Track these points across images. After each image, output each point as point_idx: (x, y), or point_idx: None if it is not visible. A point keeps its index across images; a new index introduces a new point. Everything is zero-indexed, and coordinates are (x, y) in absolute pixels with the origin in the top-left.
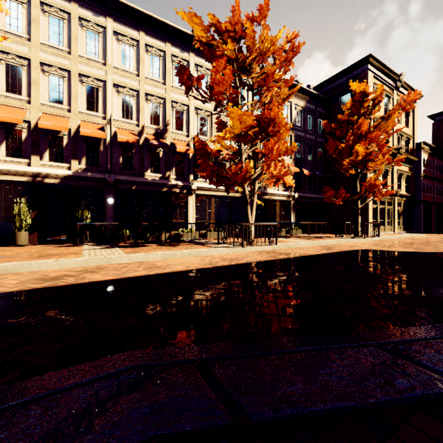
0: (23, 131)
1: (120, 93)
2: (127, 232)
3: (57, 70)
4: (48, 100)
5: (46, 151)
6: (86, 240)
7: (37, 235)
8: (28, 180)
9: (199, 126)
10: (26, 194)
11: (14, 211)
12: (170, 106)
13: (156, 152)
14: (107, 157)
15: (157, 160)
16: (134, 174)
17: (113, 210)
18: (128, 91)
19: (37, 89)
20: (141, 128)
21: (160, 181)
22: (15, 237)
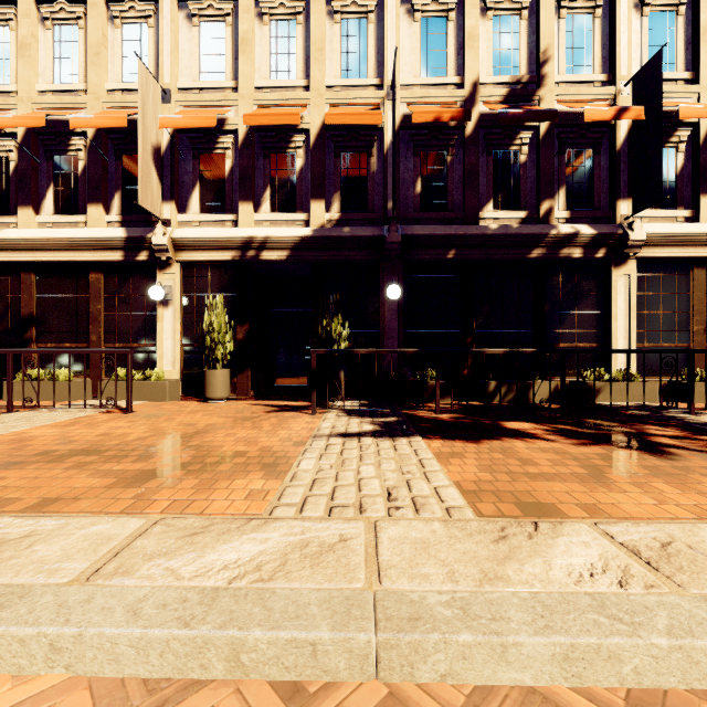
0: (226, 155)
1: (415, 13)
2: (433, 377)
3: (283, 2)
4: (268, 78)
5: (265, 192)
6: (333, 397)
7: (252, 377)
8: (233, 257)
9: (646, 44)
10: (231, 289)
11: (204, 324)
12: (552, 5)
13: (508, 152)
14: (386, 183)
15: (512, 173)
16: (450, 219)
17: (400, 317)
18: (435, 0)
19: (249, 56)
20: (469, 90)
21: (525, 230)
22: (204, 380)
